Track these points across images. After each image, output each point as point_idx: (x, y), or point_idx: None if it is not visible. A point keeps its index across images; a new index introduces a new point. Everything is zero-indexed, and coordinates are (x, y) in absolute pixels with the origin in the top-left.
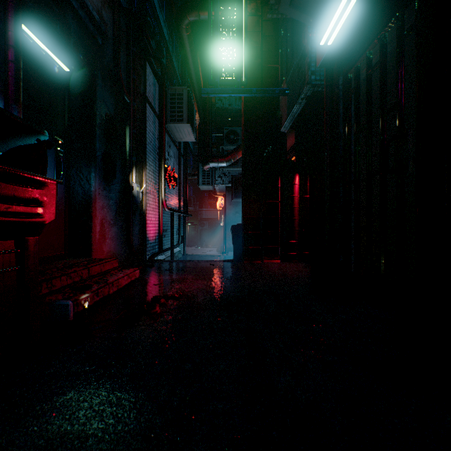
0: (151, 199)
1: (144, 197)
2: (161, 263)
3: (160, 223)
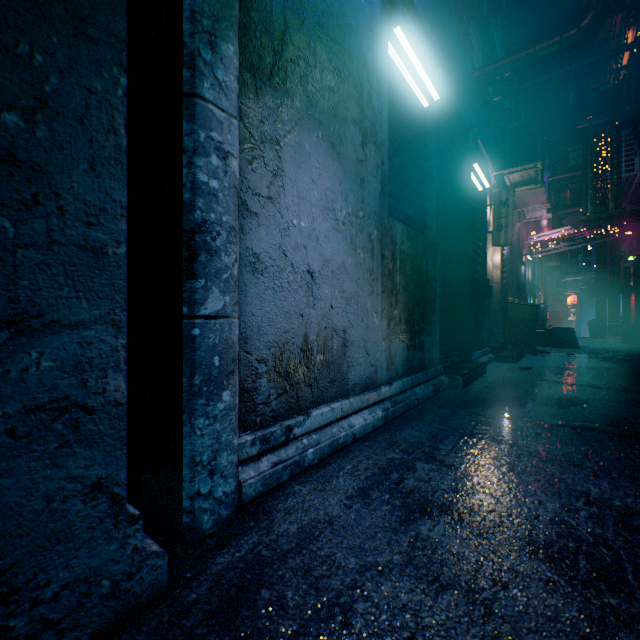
0: None
1: None
2: None
3: None
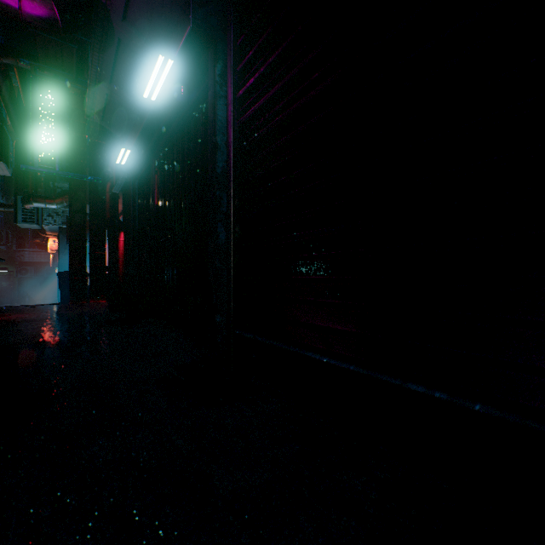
0: None
1: None
2: None
3: None
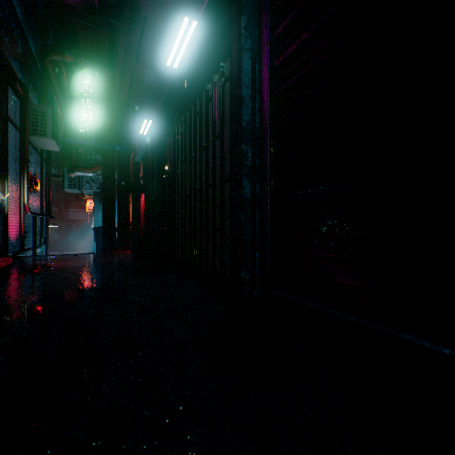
0: (12, 204)
1: (7, 203)
2: (27, 257)
3: (22, 225)
